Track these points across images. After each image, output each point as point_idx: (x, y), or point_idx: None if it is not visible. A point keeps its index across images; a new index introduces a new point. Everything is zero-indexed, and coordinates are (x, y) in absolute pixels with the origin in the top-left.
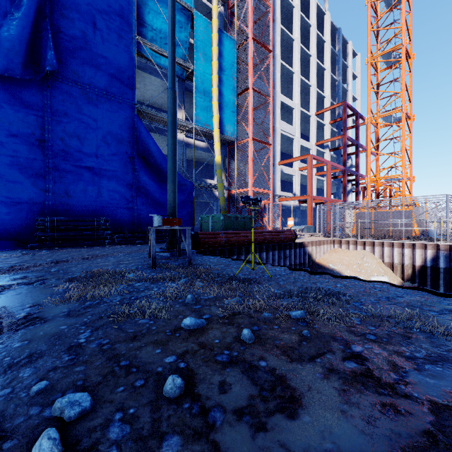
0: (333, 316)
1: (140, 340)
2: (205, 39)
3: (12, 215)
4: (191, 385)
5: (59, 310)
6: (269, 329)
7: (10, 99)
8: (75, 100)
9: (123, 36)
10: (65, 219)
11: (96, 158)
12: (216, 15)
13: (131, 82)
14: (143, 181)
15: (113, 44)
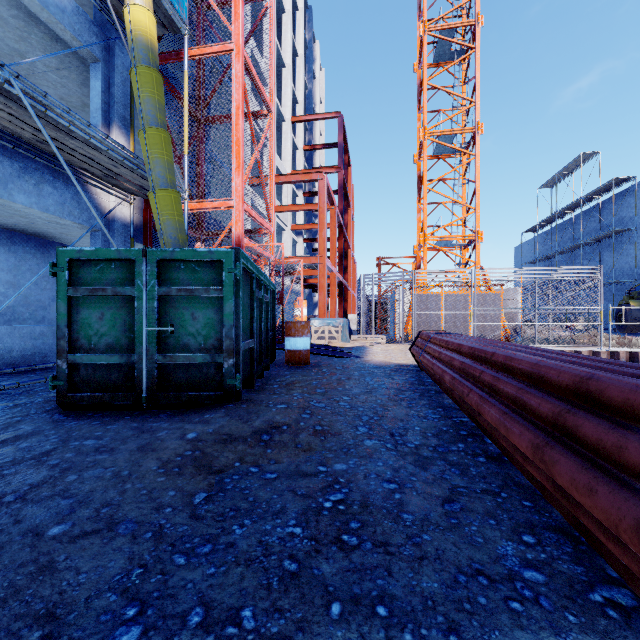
0: None
1: None
2: None
3: None
4: None
5: None
6: None
7: None
8: None
9: None
10: None
11: None
12: None
13: None
14: None
15: None
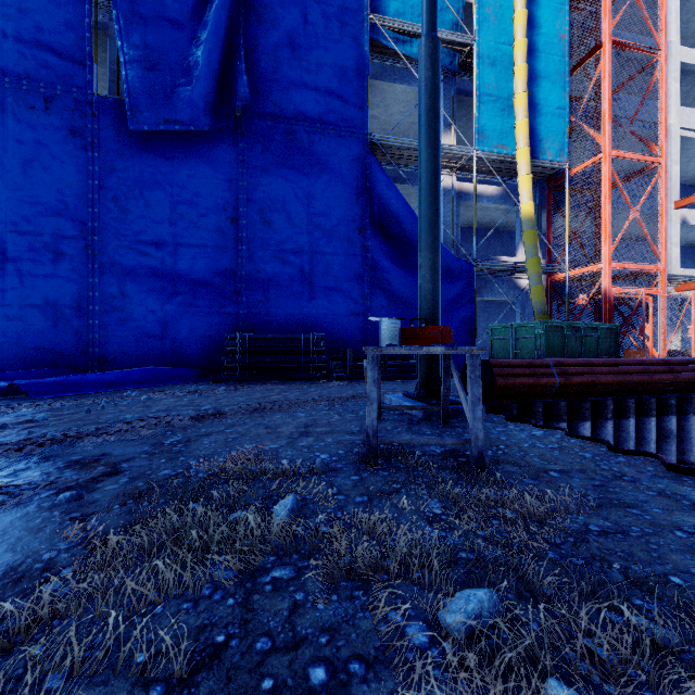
0: None
1: None
2: None
3: (199, 332)
4: None
5: None
6: None
7: (198, 164)
8: (277, 148)
9: (348, 21)
10: (261, 336)
11: (307, 236)
12: None
13: (360, 97)
14: (379, 268)
15: (332, 40)
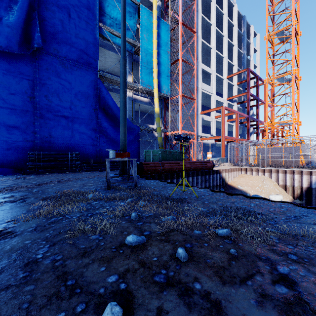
0: (254, 234)
1: (88, 257)
2: (147, 24)
3: (11, 150)
4: (129, 312)
5: (29, 225)
6: (200, 247)
7: (10, 68)
8: (55, 69)
9: (90, 23)
10: (48, 153)
11: (70, 110)
12: (155, 7)
13: (95, 55)
14: (103, 126)
15: (82, 28)
